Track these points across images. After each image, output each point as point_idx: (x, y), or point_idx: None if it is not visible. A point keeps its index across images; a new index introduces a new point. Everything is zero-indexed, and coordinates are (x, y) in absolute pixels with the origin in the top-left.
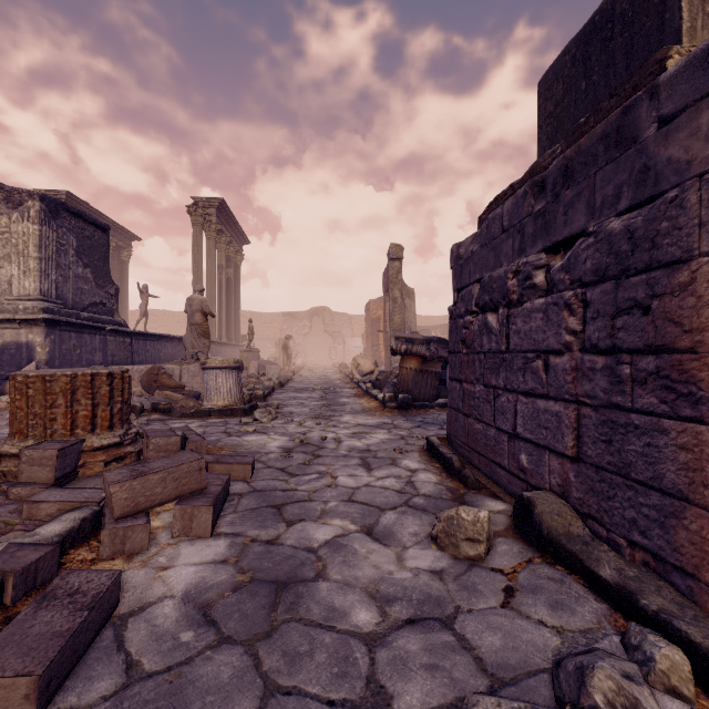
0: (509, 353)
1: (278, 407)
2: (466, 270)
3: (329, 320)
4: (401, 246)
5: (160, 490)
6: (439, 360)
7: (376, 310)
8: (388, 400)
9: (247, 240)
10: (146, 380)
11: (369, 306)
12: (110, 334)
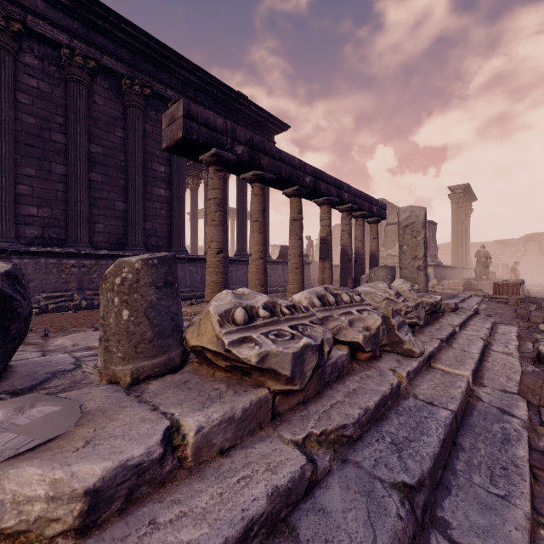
0: None
1: None
2: None
3: None
4: None
5: None
6: None
7: None
8: None
9: (475, 199)
10: (466, 286)
11: None
12: (441, 267)
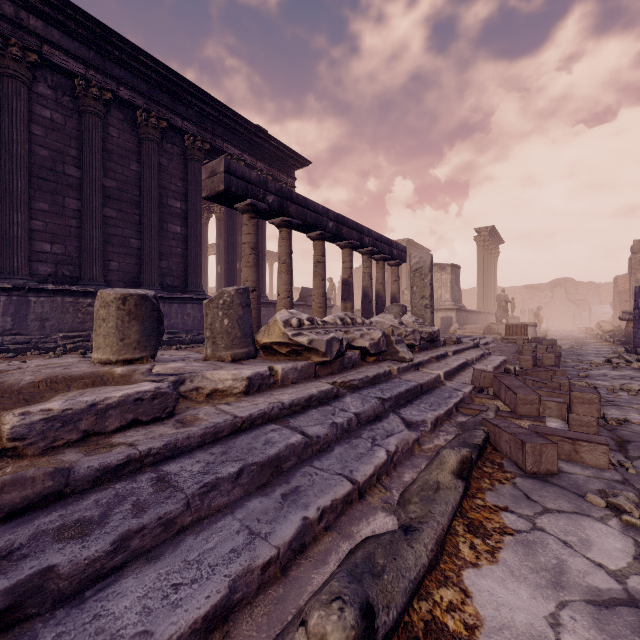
0: (639, 320)
1: None
2: (636, 296)
3: (572, 289)
4: None
5: (549, 343)
6: None
7: (623, 284)
8: (615, 341)
9: (502, 242)
10: (486, 330)
11: (616, 280)
12: (464, 312)
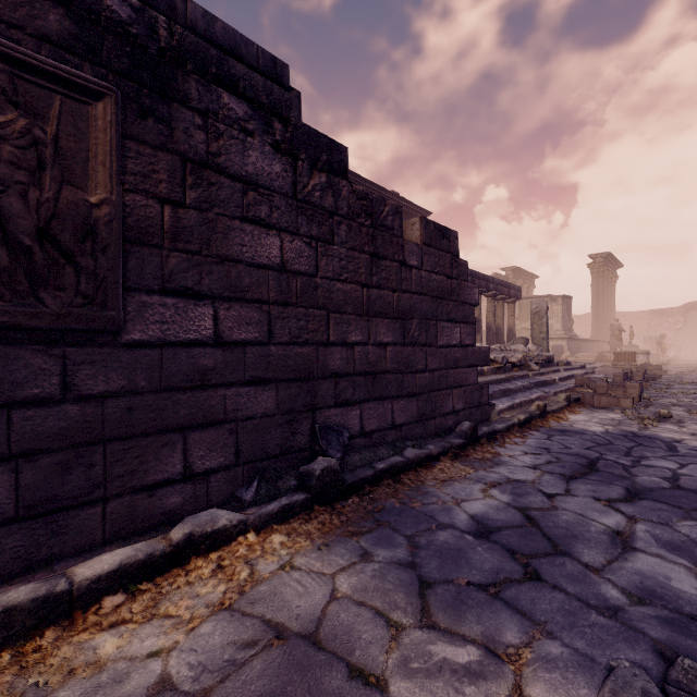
0: None
1: (666, 370)
2: None
3: None
4: None
5: (654, 368)
6: None
7: None
8: None
9: (621, 266)
10: (598, 358)
11: None
12: (575, 340)
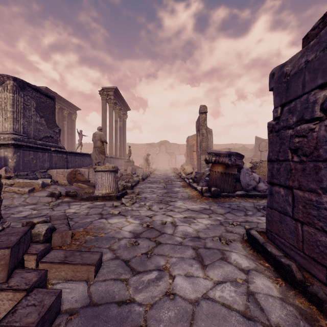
0: None
1: (138, 193)
2: (297, 83)
3: (168, 147)
4: (206, 106)
5: None
6: (236, 166)
7: (192, 141)
8: (204, 191)
9: (129, 108)
10: (69, 177)
11: (188, 139)
12: (54, 152)
